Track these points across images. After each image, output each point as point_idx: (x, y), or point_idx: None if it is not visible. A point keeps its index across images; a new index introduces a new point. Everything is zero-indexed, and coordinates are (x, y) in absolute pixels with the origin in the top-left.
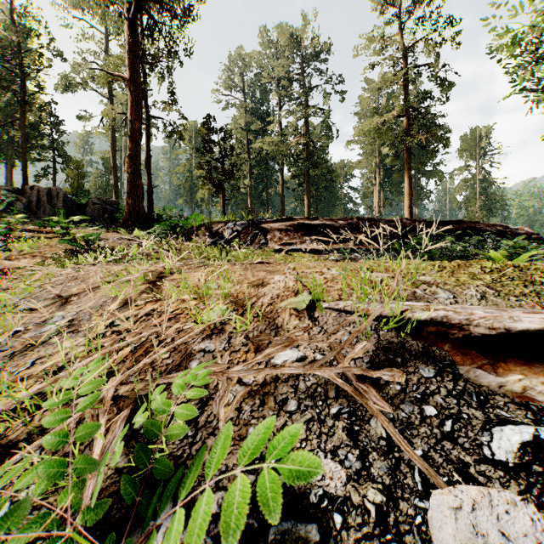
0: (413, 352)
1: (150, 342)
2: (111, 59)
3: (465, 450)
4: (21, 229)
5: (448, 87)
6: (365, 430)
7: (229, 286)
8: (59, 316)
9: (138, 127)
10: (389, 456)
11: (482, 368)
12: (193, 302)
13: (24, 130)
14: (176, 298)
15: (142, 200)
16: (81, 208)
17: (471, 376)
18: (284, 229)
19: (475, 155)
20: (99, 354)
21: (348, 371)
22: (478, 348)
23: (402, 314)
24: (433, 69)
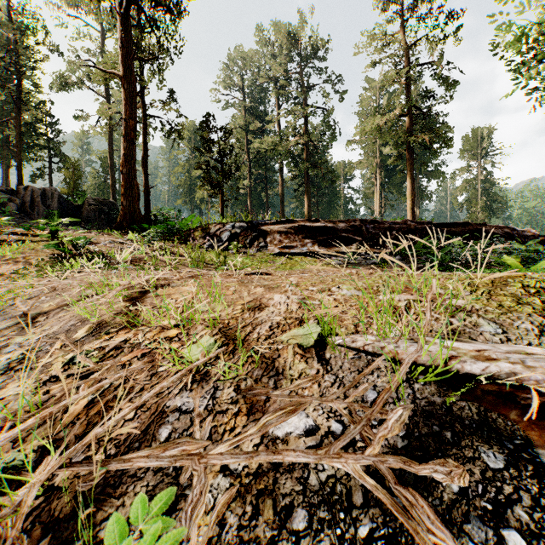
0: (466, 421)
1: (114, 391)
2: (107, 56)
3: None
4: (7, 233)
5: (451, 85)
6: None
7: (218, 312)
8: (16, 344)
9: (133, 125)
10: None
11: None
12: (174, 330)
13: (18, 129)
14: (155, 324)
15: (137, 201)
16: (76, 209)
17: None
18: (284, 232)
19: (477, 156)
20: (34, 419)
21: (382, 462)
22: None
23: (446, 363)
24: (437, 67)
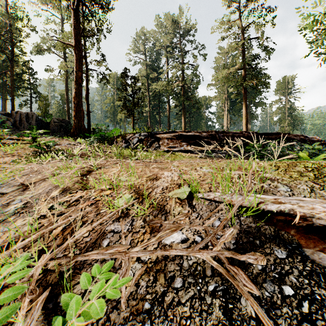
0: (267, 235)
1: (76, 222)
2: (65, 34)
3: None
4: (7, 138)
5: (269, 51)
6: (238, 308)
7: (133, 181)
8: (18, 199)
9: (80, 75)
10: None
11: (323, 251)
12: (108, 191)
13: (12, 77)
14: (97, 188)
15: (83, 120)
16: (46, 125)
17: (315, 258)
18: (170, 138)
19: (285, 93)
20: (35, 235)
21: (221, 254)
22: (318, 235)
23: (258, 205)
24: (261, 40)
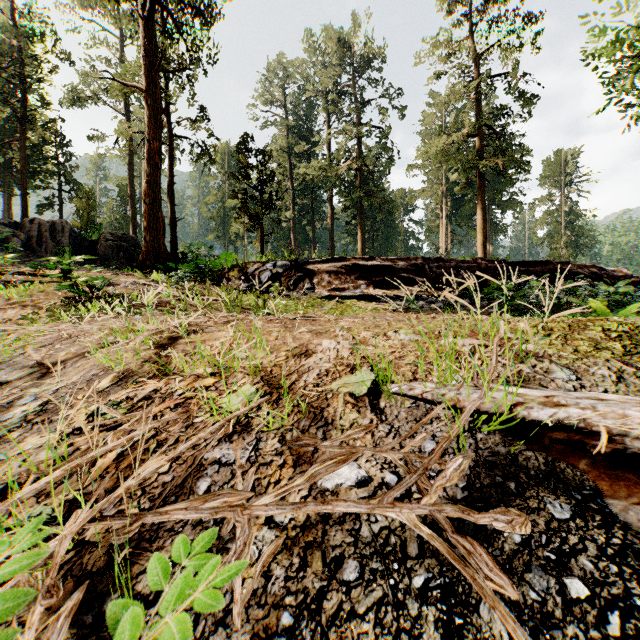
0: (532, 471)
1: (145, 443)
2: (127, 67)
3: None
4: (12, 272)
5: (530, 100)
6: (473, 626)
7: (259, 358)
8: (31, 395)
9: (158, 147)
10: None
11: None
12: (210, 379)
13: (23, 152)
14: (188, 373)
15: (163, 235)
16: (91, 245)
17: (631, 520)
18: (334, 272)
19: (560, 183)
20: (61, 471)
21: (439, 511)
22: (636, 471)
23: (512, 410)
24: (512, 79)
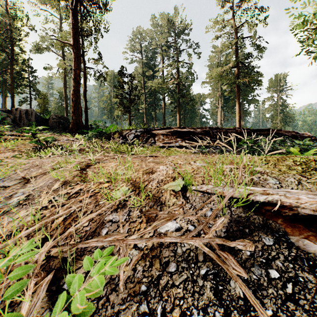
0: (256, 224)
1: (76, 213)
2: (63, 33)
3: (305, 311)
4: (7, 134)
5: (262, 50)
6: (227, 290)
7: (130, 174)
8: (21, 192)
9: (78, 73)
10: (247, 314)
11: (307, 238)
12: (106, 184)
13: (12, 75)
14: (96, 181)
15: (81, 116)
16: (45, 121)
17: (300, 245)
18: (165, 134)
19: (277, 90)
20: (38, 225)
21: (213, 241)
22: (303, 223)
23: (247, 196)
24: (253, 39)
